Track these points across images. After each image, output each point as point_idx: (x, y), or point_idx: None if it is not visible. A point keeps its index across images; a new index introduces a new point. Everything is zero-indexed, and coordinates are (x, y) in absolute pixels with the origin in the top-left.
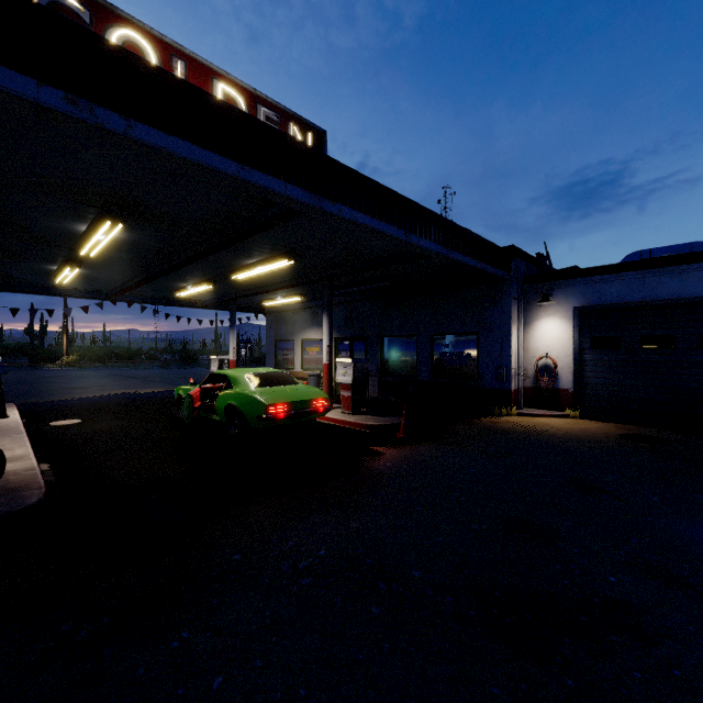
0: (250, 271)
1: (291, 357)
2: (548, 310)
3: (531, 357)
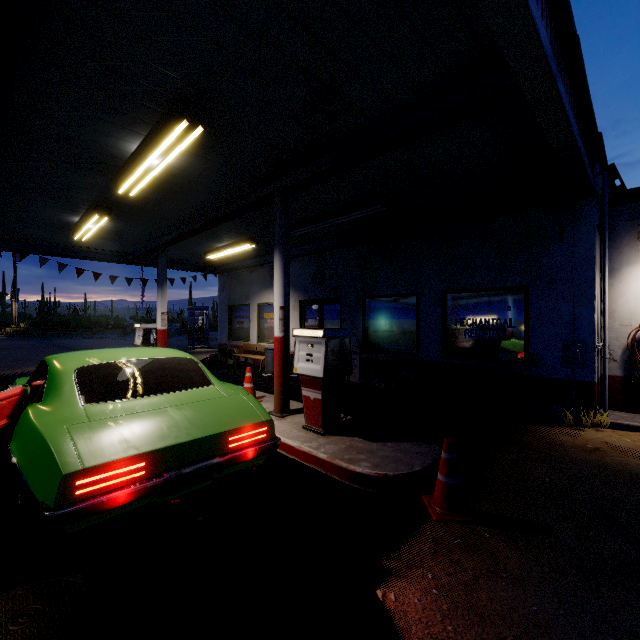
0: (137, 170)
1: (247, 326)
2: None
3: (618, 326)
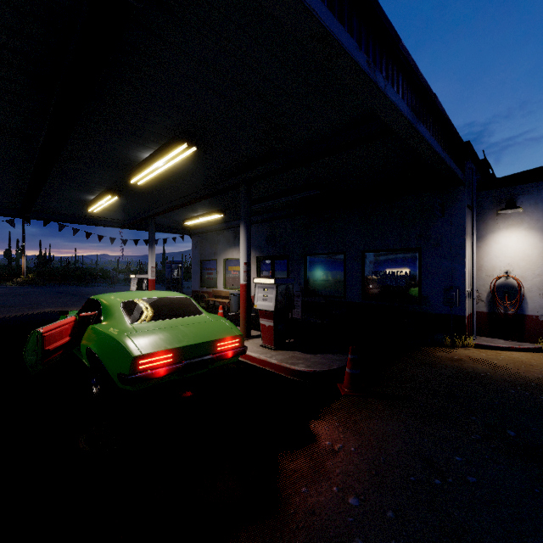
0: (147, 170)
1: (215, 276)
2: (509, 220)
3: (484, 277)
